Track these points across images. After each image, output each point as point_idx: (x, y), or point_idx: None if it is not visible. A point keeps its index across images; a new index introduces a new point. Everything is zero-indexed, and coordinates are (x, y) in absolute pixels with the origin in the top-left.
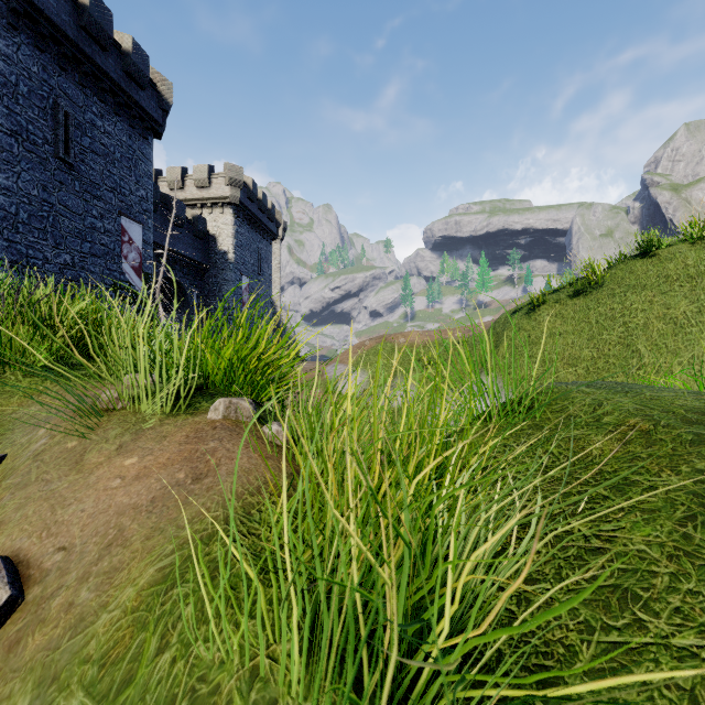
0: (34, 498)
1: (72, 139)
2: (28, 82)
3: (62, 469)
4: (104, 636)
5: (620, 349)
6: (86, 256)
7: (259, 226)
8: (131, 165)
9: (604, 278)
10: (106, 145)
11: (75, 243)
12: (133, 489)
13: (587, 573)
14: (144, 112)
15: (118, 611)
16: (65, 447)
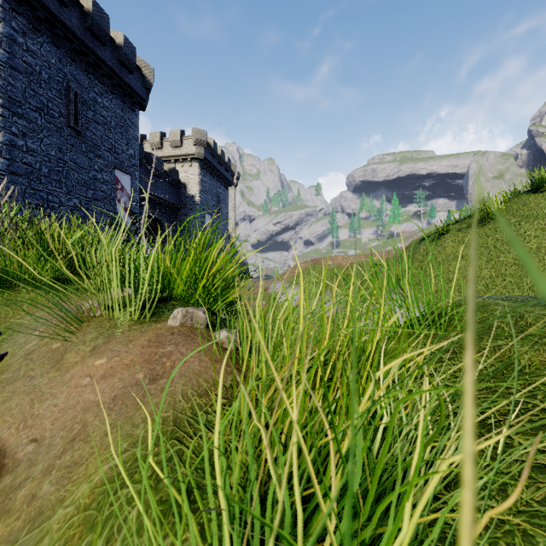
0: (19, 392)
1: (79, 112)
2: (48, 70)
3: (45, 367)
4: (57, 532)
5: (516, 269)
6: (90, 200)
7: (218, 175)
8: (123, 131)
9: (500, 210)
10: (104, 117)
11: (82, 191)
12: (99, 387)
13: (538, 493)
14: (133, 91)
15: (72, 508)
16: (50, 348)
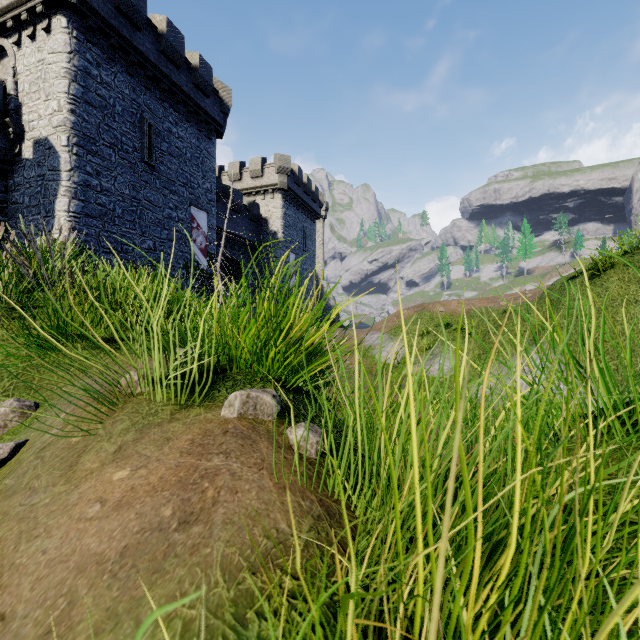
0: (11, 516)
1: (154, 145)
2: (122, 102)
3: (53, 475)
4: None
5: None
6: (164, 241)
7: (304, 207)
8: (199, 163)
9: None
10: (179, 148)
11: (156, 231)
12: (107, 526)
13: None
14: (209, 117)
15: None
16: (69, 442)
